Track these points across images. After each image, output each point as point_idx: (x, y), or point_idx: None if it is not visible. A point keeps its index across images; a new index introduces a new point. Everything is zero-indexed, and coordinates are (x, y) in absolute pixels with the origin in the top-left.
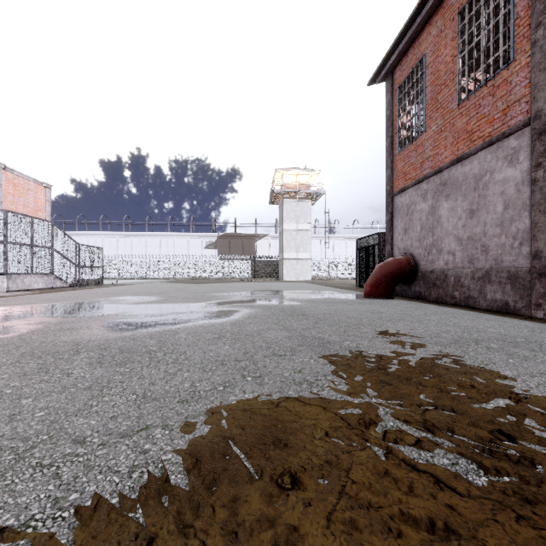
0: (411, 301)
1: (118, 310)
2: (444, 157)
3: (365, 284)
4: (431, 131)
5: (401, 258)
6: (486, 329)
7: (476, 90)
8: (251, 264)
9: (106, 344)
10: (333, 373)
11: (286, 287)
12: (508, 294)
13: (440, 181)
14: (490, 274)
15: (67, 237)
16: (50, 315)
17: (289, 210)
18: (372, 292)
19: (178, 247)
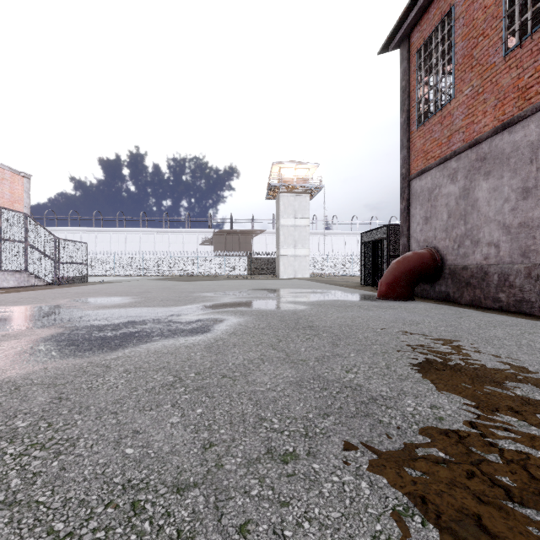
0: (439, 304)
1: (61, 320)
2: (482, 125)
3: (379, 283)
4: (463, 96)
5: (423, 252)
6: None
7: (533, 32)
8: (247, 260)
9: None
10: None
11: (284, 285)
12: None
13: (476, 156)
14: None
15: (45, 231)
16: None
17: (287, 205)
18: (389, 292)
19: (173, 244)
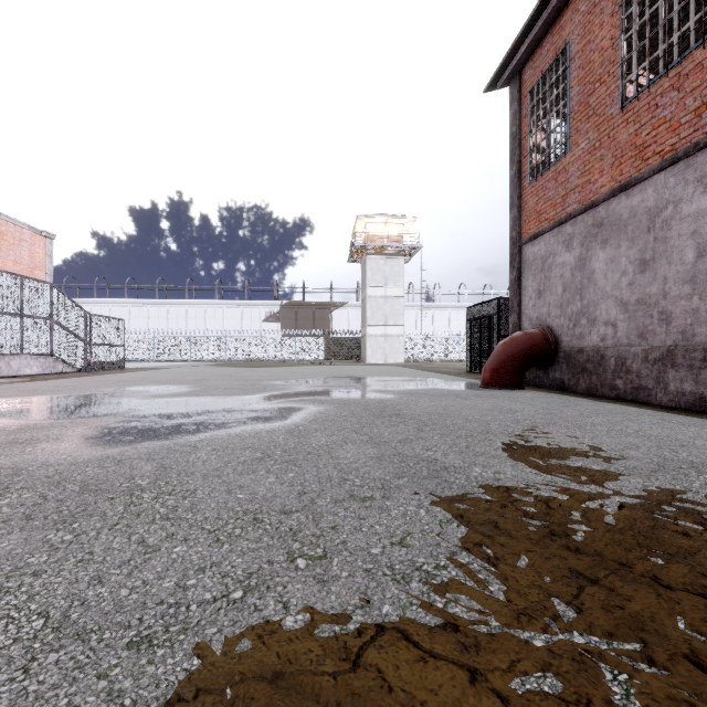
0: (550, 393)
1: (122, 408)
2: (598, 186)
3: (483, 369)
4: (578, 150)
5: (534, 332)
6: (694, 442)
7: (651, 85)
8: (324, 341)
9: (66, 472)
10: (467, 546)
11: (371, 372)
12: (704, 384)
13: (593, 220)
14: (675, 354)
15: (74, 304)
16: (16, 415)
17: (375, 270)
18: (493, 379)
19: (229, 320)
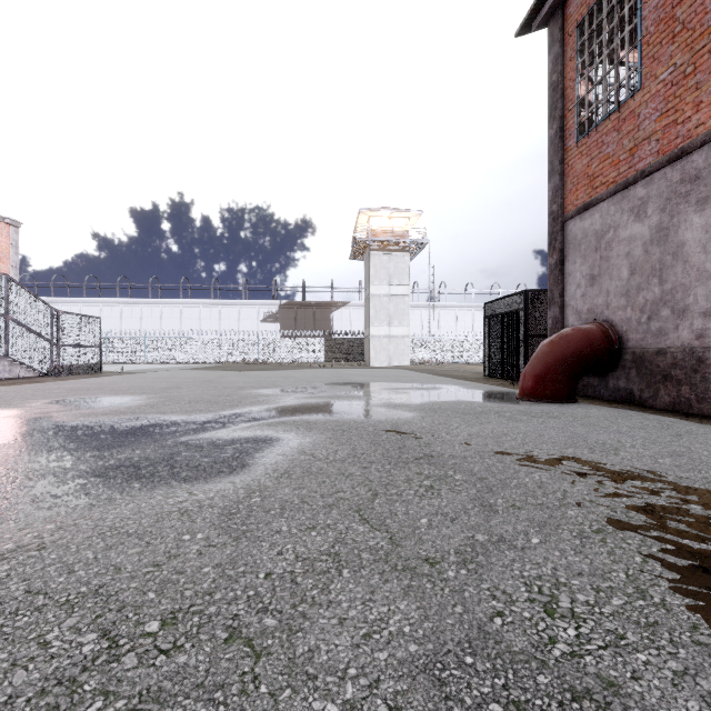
0: (620, 409)
1: None
2: (692, 125)
3: (522, 375)
4: (656, 84)
5: (590, 328)
6: None
7: None
8: (325, 342)
9: None
10: None
11: (375, 376)
12: None
13: (682, 174)
14: None
15: (36, 300)
16: None
17: (378, 267)
18: (538, 390)
19: (225, 320)
